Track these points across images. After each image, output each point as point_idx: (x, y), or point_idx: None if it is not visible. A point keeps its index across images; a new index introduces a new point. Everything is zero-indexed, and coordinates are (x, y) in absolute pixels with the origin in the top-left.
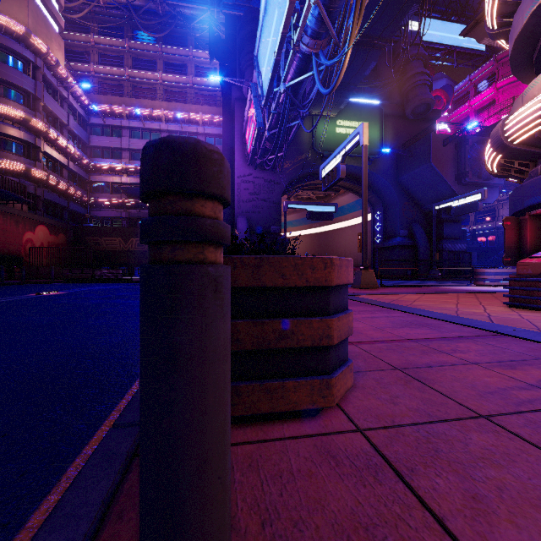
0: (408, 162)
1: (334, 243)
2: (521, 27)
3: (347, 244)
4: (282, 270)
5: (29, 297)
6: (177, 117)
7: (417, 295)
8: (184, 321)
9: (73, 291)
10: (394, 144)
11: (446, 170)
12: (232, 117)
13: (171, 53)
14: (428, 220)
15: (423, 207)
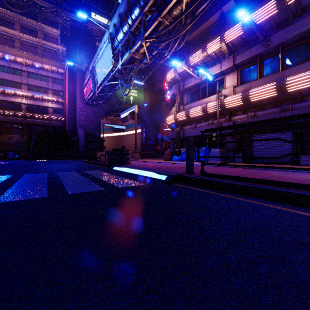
0: (155, 110)
1: (124, 141)
2: (170, 97)
3: (130, 142)
4: (126, 152)
5: (4, 164)
6: (34, 65)
7: (149, 160)
8: (124, 153)
9: (9, 162)
10: (149, 102)
11: (167, 116)
12: (74, 76)
13: (26, 21)
14: (162, 134)
15: (160, 128)
